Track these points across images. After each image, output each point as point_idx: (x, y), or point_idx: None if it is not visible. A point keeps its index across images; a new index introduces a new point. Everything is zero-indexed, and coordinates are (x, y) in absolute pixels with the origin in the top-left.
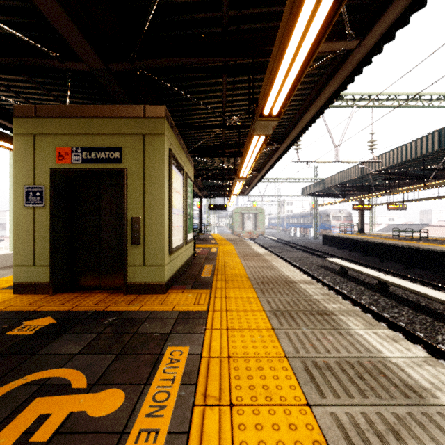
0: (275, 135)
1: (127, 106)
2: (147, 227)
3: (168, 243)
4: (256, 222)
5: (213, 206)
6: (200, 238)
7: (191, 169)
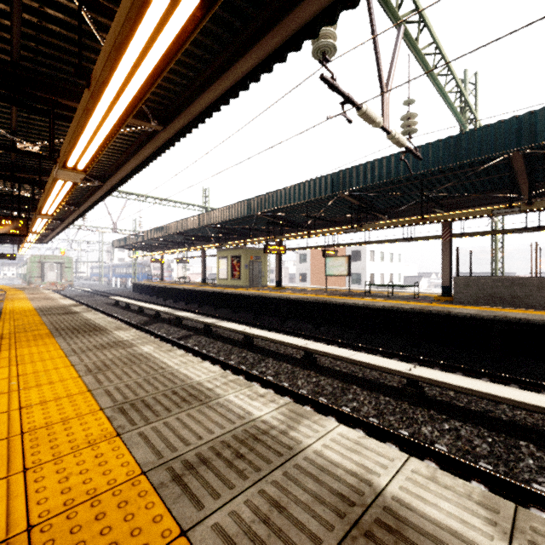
0: (58, 216)
1: None
2: None
3: None
4: (62, 272)
5: None
6: None
7: None
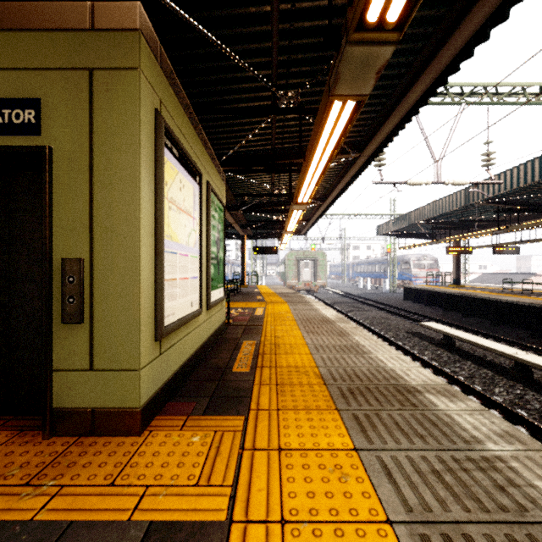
0: (352, 138)
1: (53, 4)
2: (99, 282)
3: (153, 315)
4: (315, 271)
5: (259, 249)
6: (242, 293)
7: (221, 184)
